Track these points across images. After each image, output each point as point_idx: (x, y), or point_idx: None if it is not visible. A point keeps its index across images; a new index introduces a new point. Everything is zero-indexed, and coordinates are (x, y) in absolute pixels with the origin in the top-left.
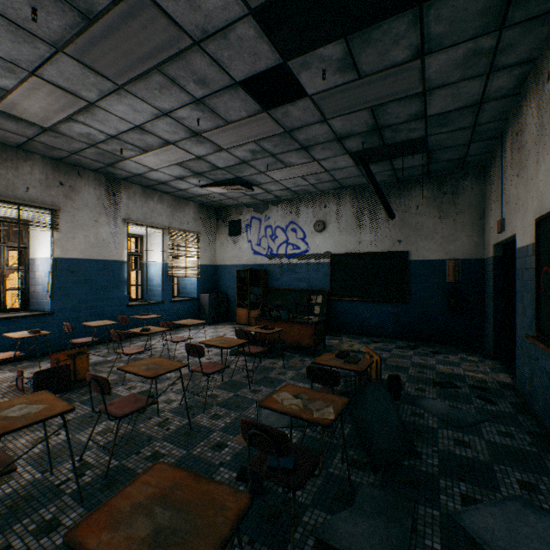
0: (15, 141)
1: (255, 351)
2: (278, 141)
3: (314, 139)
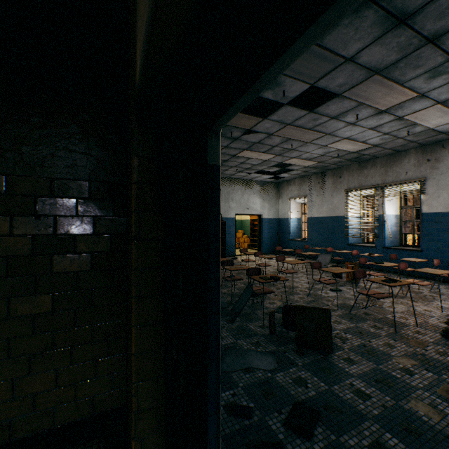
0: (390, 151)
1: (364, 292)
2: (403, 69)
3: (401, 44)
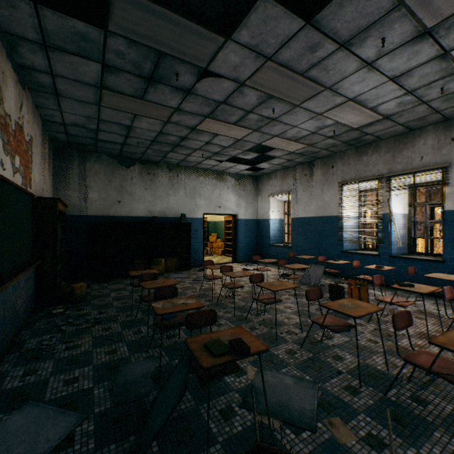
0: (401, 129)
1: (417, 360)
2: None
3: None
